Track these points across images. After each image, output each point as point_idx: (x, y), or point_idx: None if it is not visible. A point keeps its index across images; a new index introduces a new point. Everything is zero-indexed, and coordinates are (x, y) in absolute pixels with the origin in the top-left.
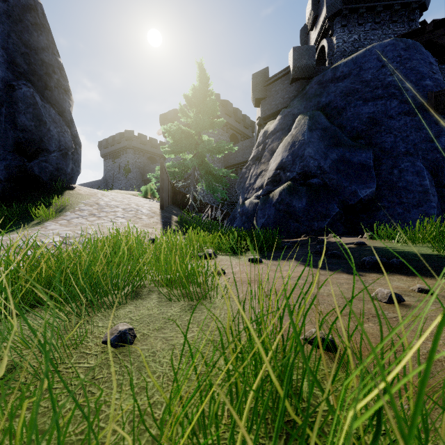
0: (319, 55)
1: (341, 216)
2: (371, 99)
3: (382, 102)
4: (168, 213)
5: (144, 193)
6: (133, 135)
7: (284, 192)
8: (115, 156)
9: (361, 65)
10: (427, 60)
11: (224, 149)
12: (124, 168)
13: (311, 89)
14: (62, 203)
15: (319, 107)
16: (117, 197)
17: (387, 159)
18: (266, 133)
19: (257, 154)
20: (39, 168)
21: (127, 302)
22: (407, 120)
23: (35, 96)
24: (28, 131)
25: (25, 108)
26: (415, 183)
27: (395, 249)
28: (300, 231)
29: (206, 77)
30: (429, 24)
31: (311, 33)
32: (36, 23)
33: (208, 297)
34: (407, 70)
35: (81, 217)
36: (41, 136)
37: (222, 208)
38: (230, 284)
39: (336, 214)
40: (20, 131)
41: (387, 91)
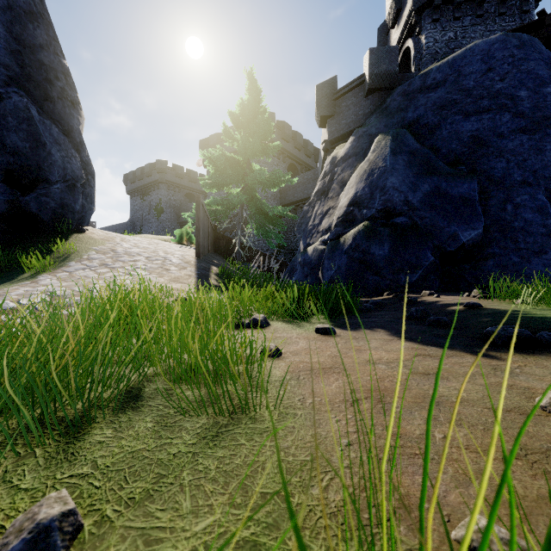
0: (402, 60)
1: (437, 267)
2: (474, 112)
3: (489, 116)
4: (206, 263)
5: (179, 238)
6: (166, 166)
7: (359, 236)
8: (145, 193)
9: (460, 69)
10: (548, 60)
11: (280, 181)
12: (156, 208)
13: (394, 102)
14: (66, 250)
15: (404, 125)
16: (142, 243)
17: (497, 191)
18: (335, 160)
19: (323, 186)
20: (38, 204)
21: (105, 418)
22: (523, 139)
23: (29, 109)
24: (22, 155)
25: (16, 124)
26: (536, 223)
27: (532, 315)
28: (381, 286)
29: (257, 89)
30: (549, 15)
31: (392, 33)
32: (31, 12)
33: (252, 405)
34: (523, 74)
35: (89, 268)
36: (39, 162)
37: (277, 257)
38: (289, 376)
39: (430, 264)
40: (10, 154)
41: (496, 102)
